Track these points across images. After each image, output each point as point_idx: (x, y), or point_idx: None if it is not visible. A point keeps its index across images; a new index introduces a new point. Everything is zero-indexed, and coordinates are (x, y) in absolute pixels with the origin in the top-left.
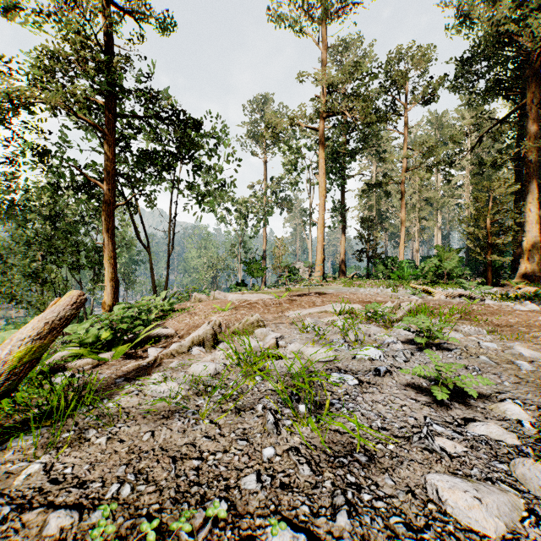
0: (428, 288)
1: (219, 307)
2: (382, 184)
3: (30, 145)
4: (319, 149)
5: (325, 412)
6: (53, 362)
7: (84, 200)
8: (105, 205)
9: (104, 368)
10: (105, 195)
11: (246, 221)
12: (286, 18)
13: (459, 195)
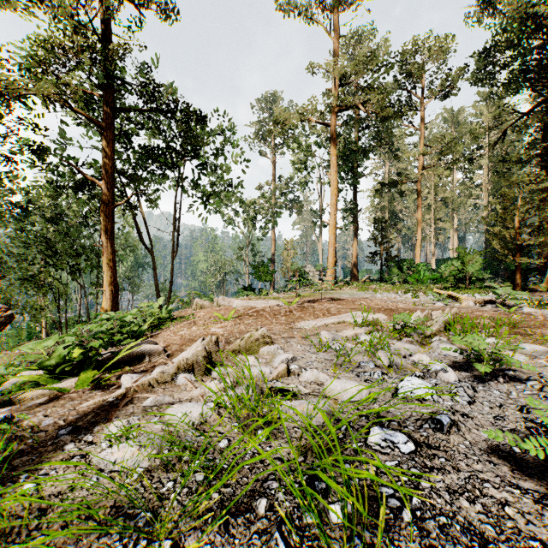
0: (454, 294)
1: (221, 315)
2: (397, 183)
3: (25, 142)
4: (331, 145)
5: (379, 532)
6: (9, 388)
7: (84, 201)
8: (103, 205)
9: (59, 404)
10: (103, 194)
11: (254, 222)
12: (295, 7)
13: (477, 195)
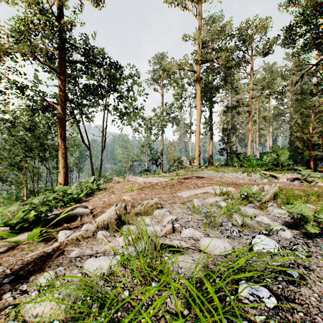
0: (273, 174)
1: (129, 188)
2: (236, 107)
3: (12, 82)
4: (197, 84)
5: None
6: None
7: (48, 117)
8: (59, 120)
9: (12, 253)
10: (59, 113)
11: (150, 131)
12: (175, 1)
13: (284, 114)
